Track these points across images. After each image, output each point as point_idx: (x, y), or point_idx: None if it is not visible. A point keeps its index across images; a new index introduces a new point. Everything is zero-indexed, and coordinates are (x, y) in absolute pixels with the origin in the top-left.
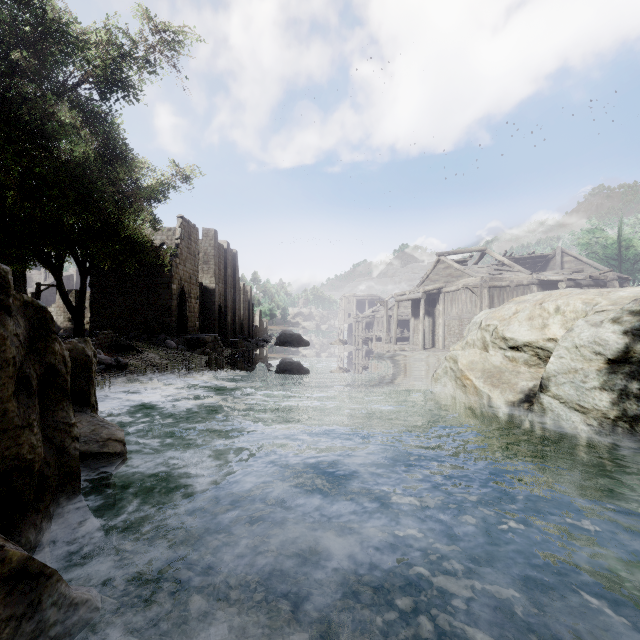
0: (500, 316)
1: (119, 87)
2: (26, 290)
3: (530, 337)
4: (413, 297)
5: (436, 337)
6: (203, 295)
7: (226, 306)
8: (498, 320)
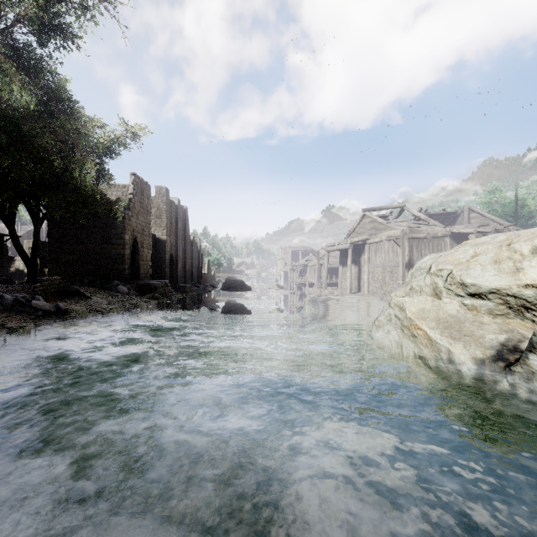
0: (454, 260)
1: (56, 31)
2: None
3: (499, 283)
4: (342, 247)
5: (362, 283)
6: (156, 246)
7: (177, 256)
8: (452, 264)
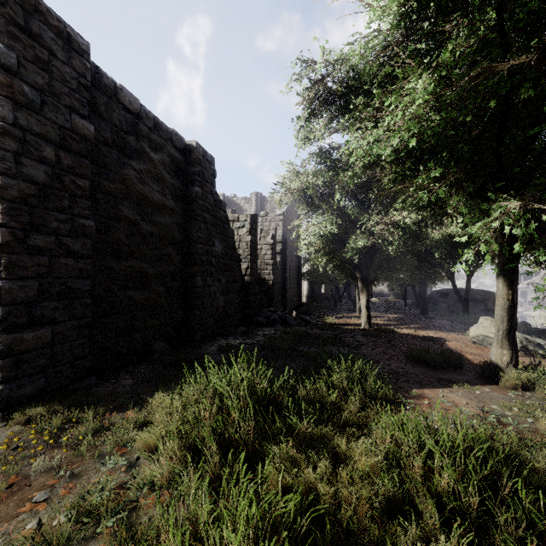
0: None
1: None
2: None
3: None
4: None
5: None
6: None
7: None
8: None
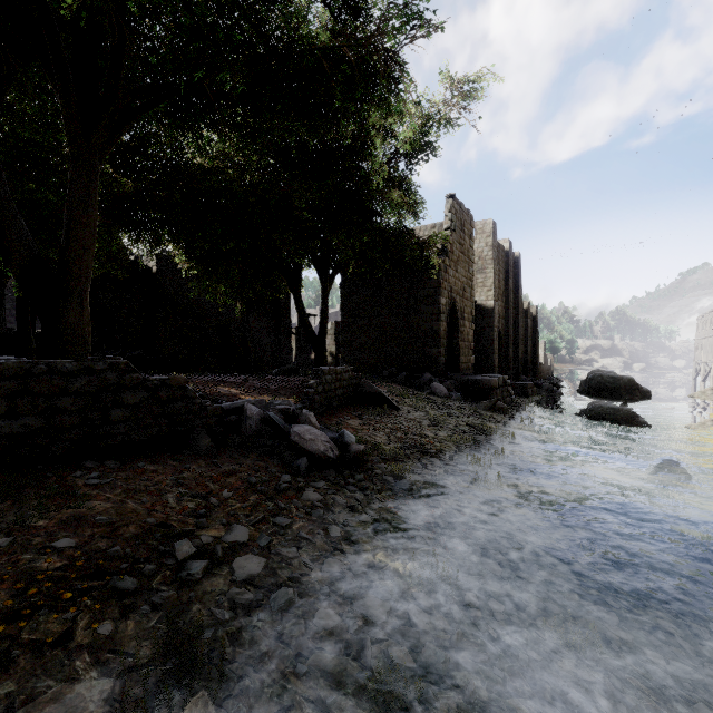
0: None
1: None
2: (290, 322)
3: None
4: None
5: None
6: (476, 318)
7: (507, 334)
8: None
